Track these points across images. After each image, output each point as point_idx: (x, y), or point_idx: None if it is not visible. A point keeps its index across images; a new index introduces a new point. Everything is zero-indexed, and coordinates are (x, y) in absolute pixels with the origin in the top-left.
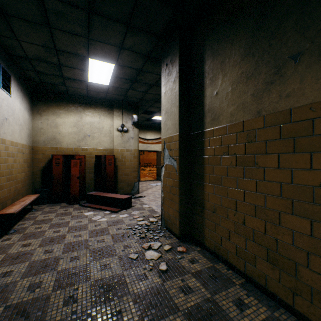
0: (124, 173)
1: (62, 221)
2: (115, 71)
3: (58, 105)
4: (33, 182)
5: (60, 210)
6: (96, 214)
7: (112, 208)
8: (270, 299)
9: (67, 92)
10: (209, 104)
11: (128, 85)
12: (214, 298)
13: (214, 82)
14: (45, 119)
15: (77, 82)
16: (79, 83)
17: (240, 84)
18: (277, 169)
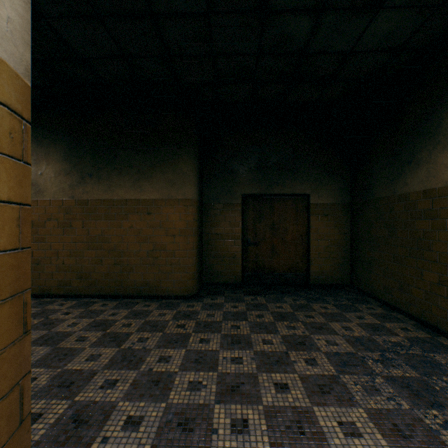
0: None
1: None
2: None
3: None
4: None
5: None
6: None
7: None
8: (80, 298)
9: None
10: (35, 180)
11: None
12: (45, 308)
13: (40, 164)
14: None
15: None
16: None
17: (62, 175)
18: (83, 229)
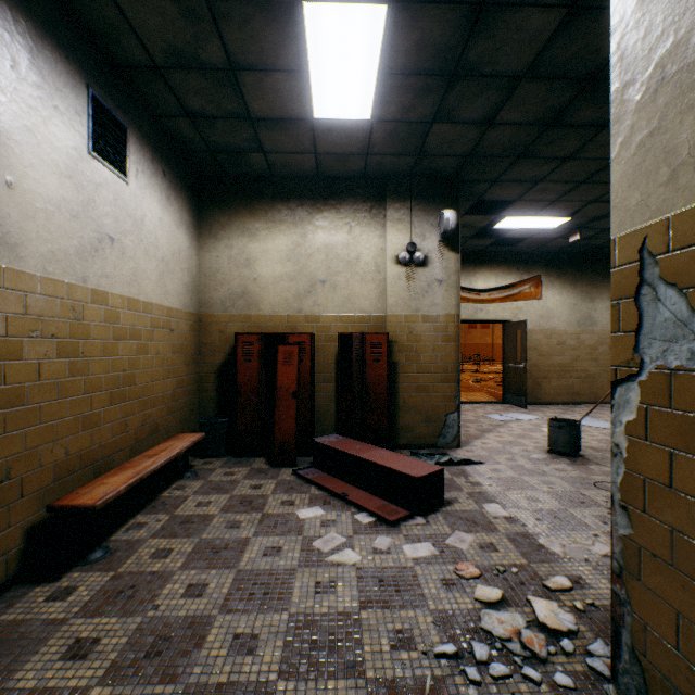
0: (416, 384)
1: (230, 538)
2: (389, 46)
3: (253, 209)
4: (201, 399)
5: (243, 484)
6: (328, 523)
7: (380, 504)
8: None
9: (270, 171)
10: None
11: (431, 100)
12: None
13: None
14: (226, 248)
15: (287, 127)
16: (293, 132)
17: None
18: None
